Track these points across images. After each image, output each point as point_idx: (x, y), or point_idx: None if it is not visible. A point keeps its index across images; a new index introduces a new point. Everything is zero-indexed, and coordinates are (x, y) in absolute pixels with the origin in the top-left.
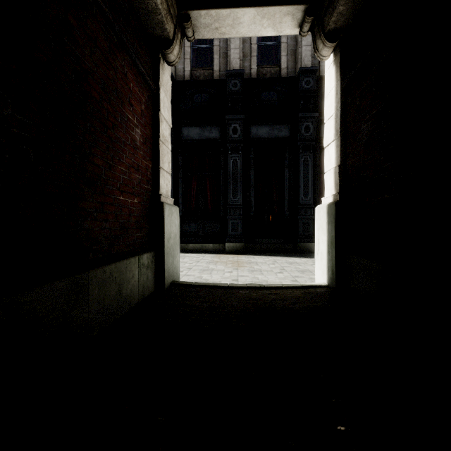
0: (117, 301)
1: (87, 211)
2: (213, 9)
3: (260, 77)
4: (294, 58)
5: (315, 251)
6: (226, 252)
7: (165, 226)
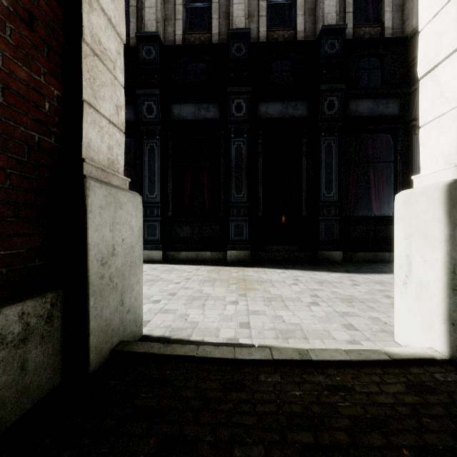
0: None
1: None
2: None
3: (270, 41)
4: (313, 19)
5: (395, 276)
6: (228, 263)
7: (93, 231)
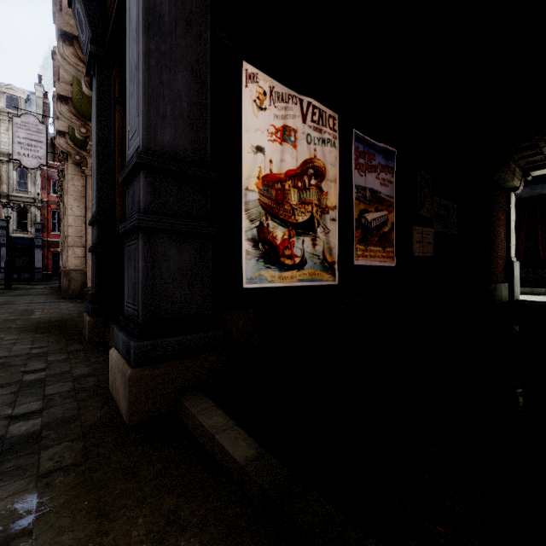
0: (500, 296)
1: (494, 267)
2: (545, 169)
3: None
4: None
5: None
6: None
7: (514, 272)
